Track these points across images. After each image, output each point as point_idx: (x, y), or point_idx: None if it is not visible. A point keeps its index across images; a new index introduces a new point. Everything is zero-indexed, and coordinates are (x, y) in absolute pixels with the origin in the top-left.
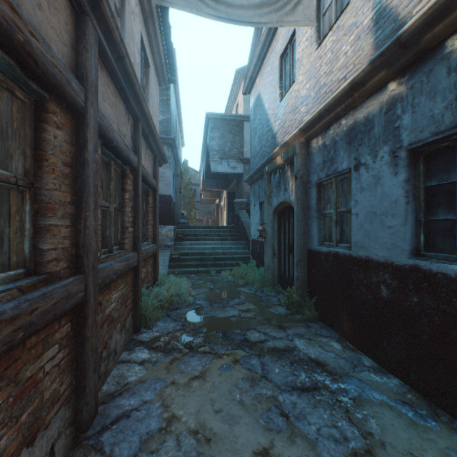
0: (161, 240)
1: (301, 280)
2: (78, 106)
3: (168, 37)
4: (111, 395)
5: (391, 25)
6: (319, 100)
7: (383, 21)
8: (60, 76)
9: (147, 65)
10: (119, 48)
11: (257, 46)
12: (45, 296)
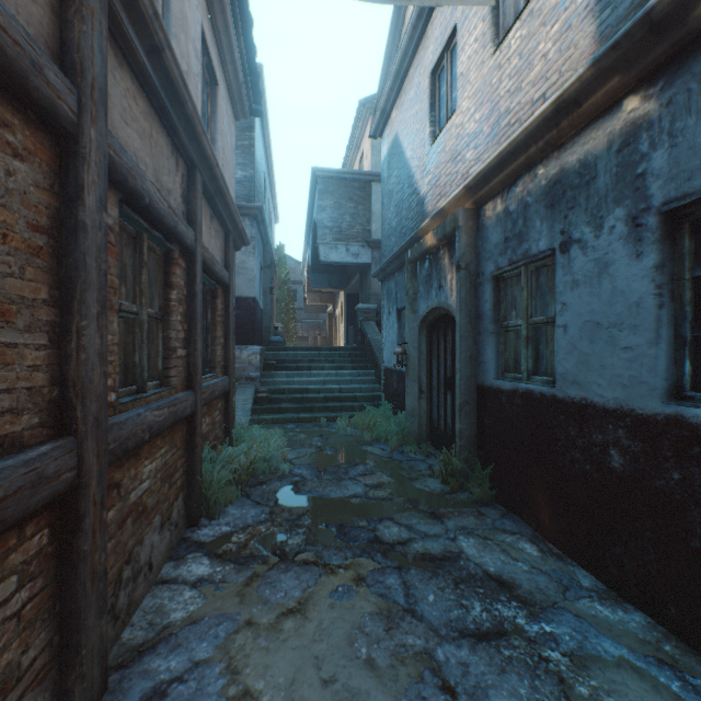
0: (239, 370)
1: (467, 436)
2: (63, 118)
3: (248, 37)
4: (135, 651)
5: None
6: (498, 137)
7: None
8: (15, 52)
9: (213, 82)
10: (152, 29)
11: (393, 60)
12: None
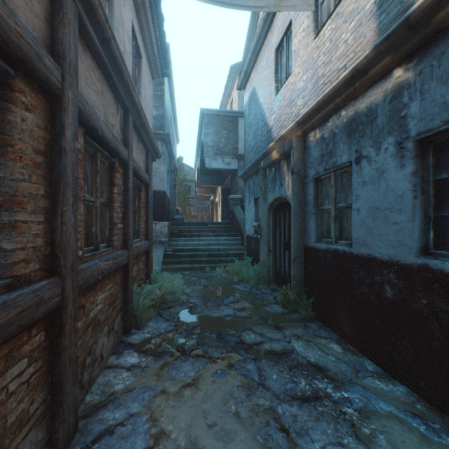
0: (155, 237)
1: (298, 278)
2: (53, 86)
3: (160, 28)
4: (94, 407)
5: (397, 7)
6: (317, 91)
7: (388, 3)
8: (27, 49)
9: (139, 56)
10: (104, 28)
11: (252, 41)
12: (5, 305)
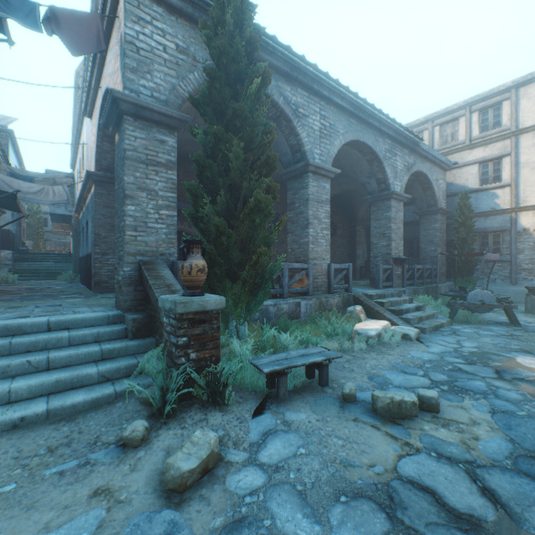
0: (1, 261)
1: (77, 270)
2: None
3: (7, 159)
4: None
5: None
6: None
7: None
8: None
9: None
10: None
11: None
12: None
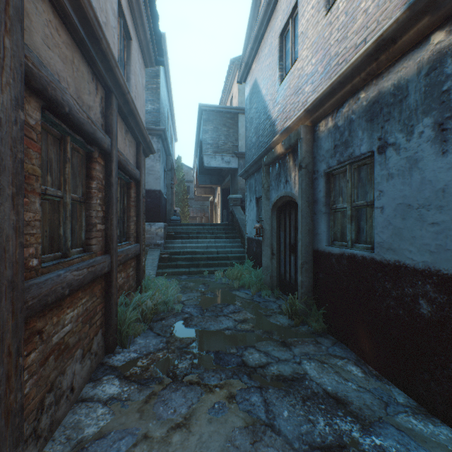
0: (150, 239)
1: (306, 286)
2: None
3: (152, 6)
4: None
5: None
6: (329, 74)
7: None
8: None
9: (128, 37)
10: None
11: (253, 29)
12: None
